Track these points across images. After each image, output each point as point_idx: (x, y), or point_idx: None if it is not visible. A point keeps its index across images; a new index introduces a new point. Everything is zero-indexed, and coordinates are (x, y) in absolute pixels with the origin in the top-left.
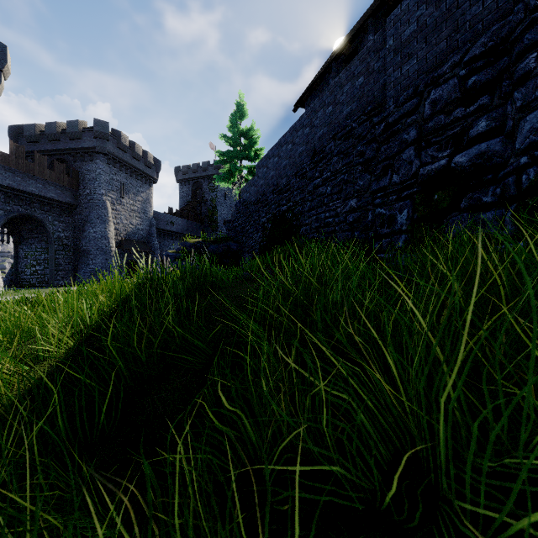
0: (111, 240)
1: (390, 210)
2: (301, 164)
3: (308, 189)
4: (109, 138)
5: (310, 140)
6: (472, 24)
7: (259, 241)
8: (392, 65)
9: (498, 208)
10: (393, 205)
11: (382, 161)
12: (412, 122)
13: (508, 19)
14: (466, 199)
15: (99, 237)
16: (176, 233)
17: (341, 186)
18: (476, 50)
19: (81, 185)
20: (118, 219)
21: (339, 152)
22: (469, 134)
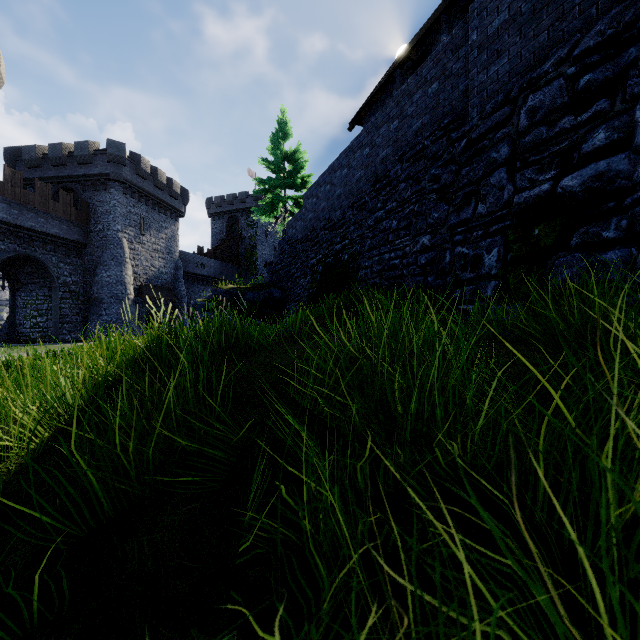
0: (128, 286)
1: (474, 249)
2: (359, 192)
3: (368, 223)
4: (126, 162)
5: (371, 163)
6: (583, 9)
7: (307, 288)
8: (476, 65)
9: (624, 245)
10: (479, 243)
11: (463, 188)
12: (503, 136)
13: None
14: (579, 235)
15: (114, 282)
16: (208, 277)
17: (410, 219)
18: (589, 41)
19: (93, 219)
20: (138, 261)
21: (407, 177)
22: (581, 149)
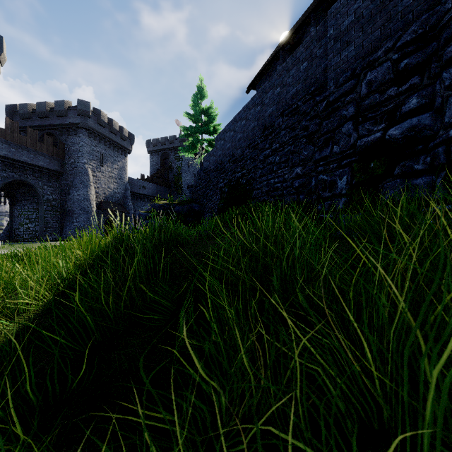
0: (92, 202)
1: (331, 176)
2: (253, 137)
3: (259, 158)
4: (90, 115)
5: (261, 117)
6: (404, 15)
7: (217, 203)
8: (333, 51)
9: (428, 174)
10: (334, 172)
11: (323, 134)
12: (350, 100)
13: (436, 9)
14: (399, 167)
15: (82, 199)
16: (148, 196)
17: (288, 155)
18: (407, 37)
19: (67, 155)
20: (98, 184)
21: (286, 127)
22: (401, 110)
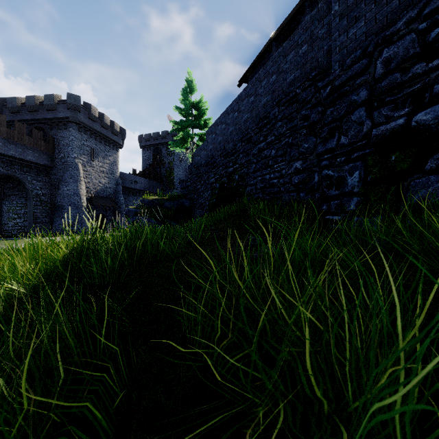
0: (82, 197)
1: (338, 172)
2: (246, 129)
3: (253, 152)
4: (81, 109)
5: (255, 108)
6: None
7: (208, 199)
8: (338, 29)
9: None
10: (342, 167)
11: (328, 124)
12: (362, 82)
13: None
14: (433, 160)
15: (72, 194)
16: (139, 190)
17: (286, 148)
18: (438, 1)
19: (57, 149)
20: (89, 179)
21: (283, 117)
22: (434, 89)
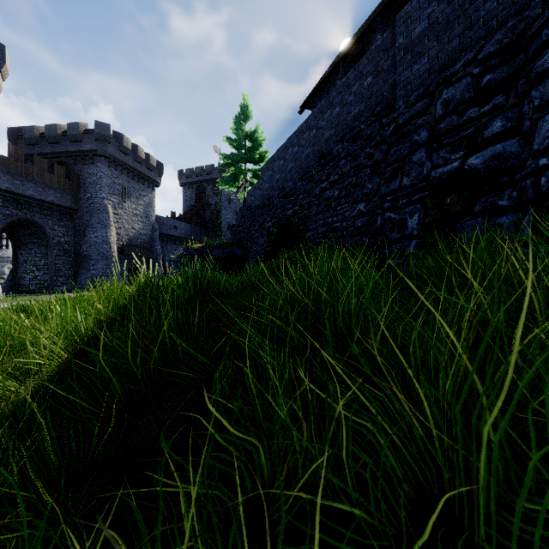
0: (112, 245)
1: (400, 214)
2: (307, 167)
3: (314, 193)
4: (111, 140)
5: (317, 142)
6: (486, 21)
7: (264, 246)
8: (402, 64)
9: (515, 212)
10: (404, 209)
11: (391, 164)
12: (423, 123)
13: (524, 15)
14: (481, 203)
15: (100, 242)
16: (180, 238)
17: (349, 189)
18: (490, 48)
19: (82, 189)
20: (120, 224)
21: (346, 154)
22: (483, 134)
